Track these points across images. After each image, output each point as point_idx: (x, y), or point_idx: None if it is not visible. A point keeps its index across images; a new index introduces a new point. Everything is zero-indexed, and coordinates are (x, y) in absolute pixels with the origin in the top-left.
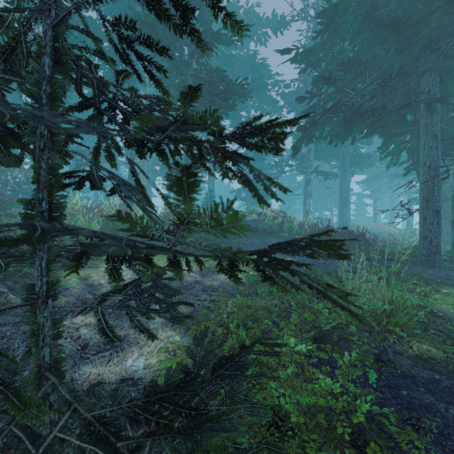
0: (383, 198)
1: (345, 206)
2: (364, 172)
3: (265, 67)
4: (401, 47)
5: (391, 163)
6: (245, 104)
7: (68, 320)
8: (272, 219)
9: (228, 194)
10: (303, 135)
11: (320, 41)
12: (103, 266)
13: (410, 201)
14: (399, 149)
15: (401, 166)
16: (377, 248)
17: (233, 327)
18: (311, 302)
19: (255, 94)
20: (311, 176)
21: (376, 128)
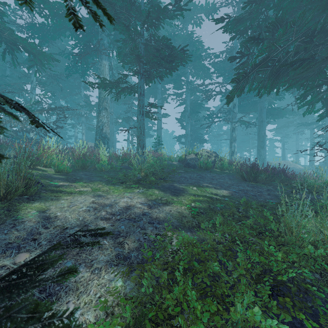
0: (289, 142)
1: (262, 147)
2: (275, 122)
3: (200, 43)
4: (325, 6)
5: (307, 111)
6: (185, 72)
7: (10, 259)
8: (206, 158)
9: (171, 140)
10: (236, 86)
11: (249, 9)
12: (64, 198)
13: (313, 144)
14: (314, 99)
15: (305, 117)
16: (295, 182)
17: (179, 275)
18: (254, 237)
19: (192, 63)
20: (235, 125)
21: (299, 79)
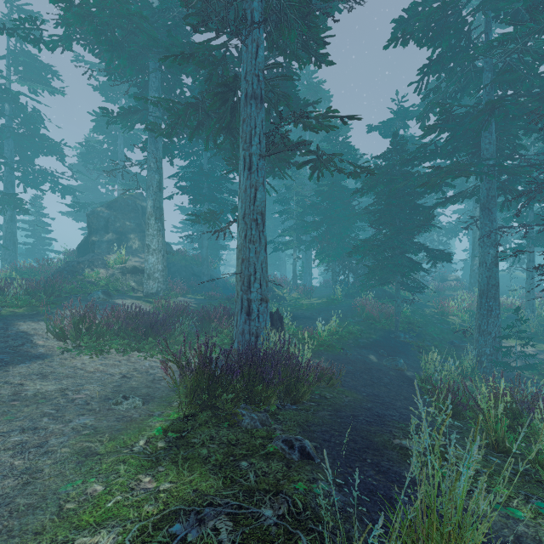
0: None
1: None
2: None
3: None
4: None
5: None
6: None
7: None
8: None
9: None
10: None
11: None
12: None
13: None
14: None
15: None
16: None
17: None
18: None
19: None
20: None
21: None
